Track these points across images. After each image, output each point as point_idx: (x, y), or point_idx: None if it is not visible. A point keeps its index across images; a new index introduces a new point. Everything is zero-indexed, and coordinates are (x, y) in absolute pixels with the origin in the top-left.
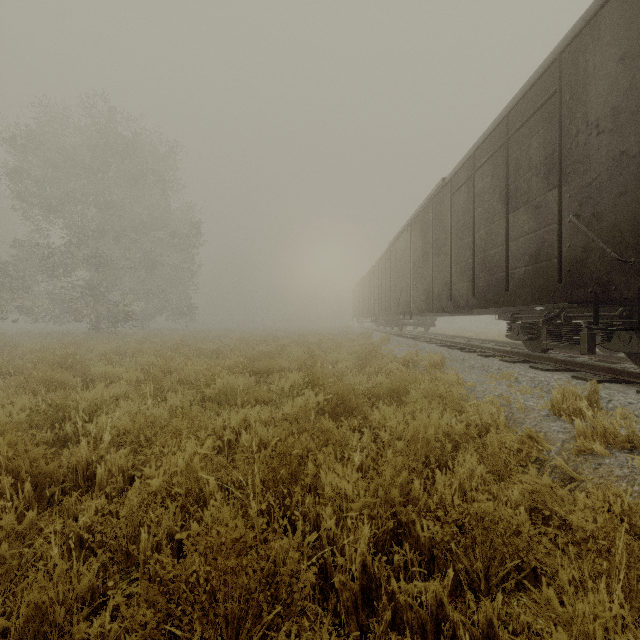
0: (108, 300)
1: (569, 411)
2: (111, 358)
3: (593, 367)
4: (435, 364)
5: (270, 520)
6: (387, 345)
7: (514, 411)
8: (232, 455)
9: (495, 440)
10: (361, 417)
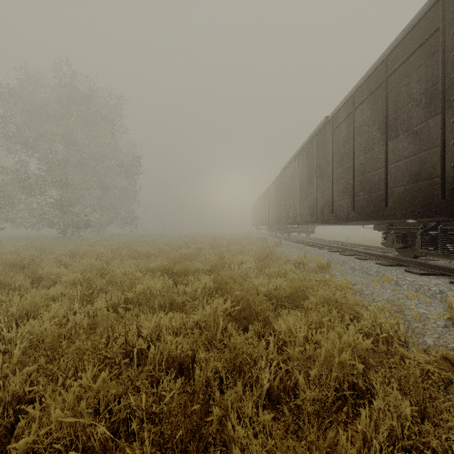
0: (72, 213)
1: None
2: (62, 260)
3: None
4: (322, 266)
5: None
6: (279, 248)
7: (409, 319)
8: (144, 363)
9: (417, 369)
10: (265, 320)
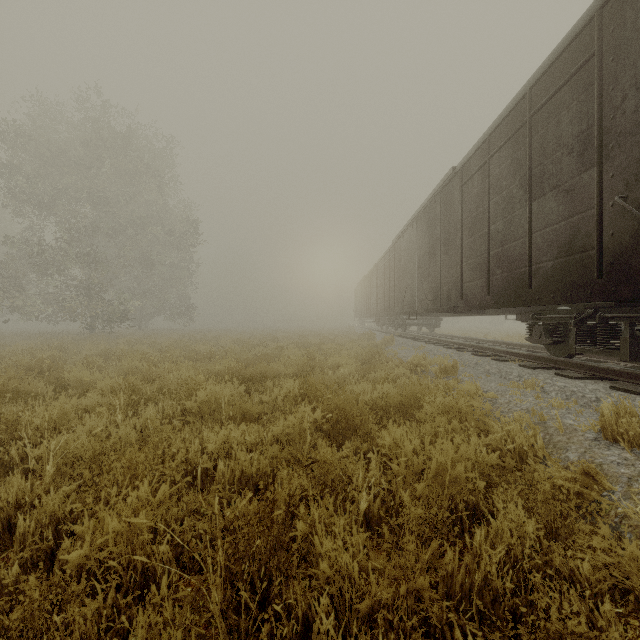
0: (102, 300)
1: (627, 436)
2: (93, 362)
3: (634, 376)
4: (446, 370)
5: (238, 618)
6: (391, 347)
7: (551, 432)
8: (209, 487)
9: (547, 482)
10: (366, 436)
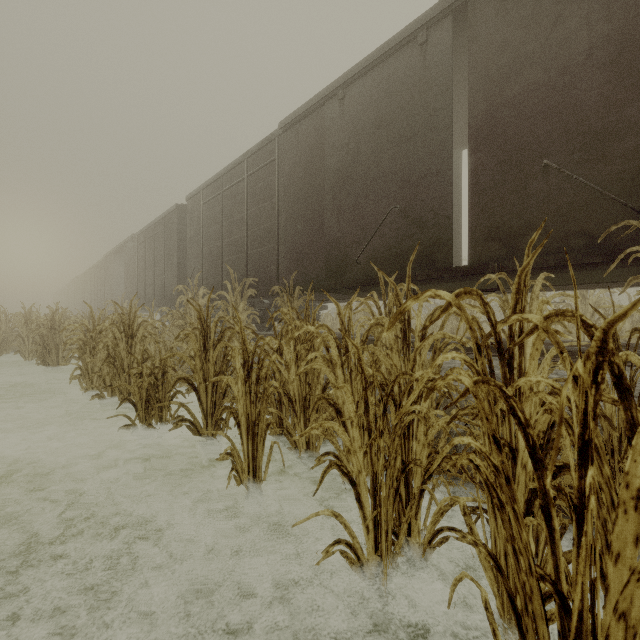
0: None
1: None
2: None
3: None
4: None
5: None
6: None
7: None
8: None
9: None
10: None
